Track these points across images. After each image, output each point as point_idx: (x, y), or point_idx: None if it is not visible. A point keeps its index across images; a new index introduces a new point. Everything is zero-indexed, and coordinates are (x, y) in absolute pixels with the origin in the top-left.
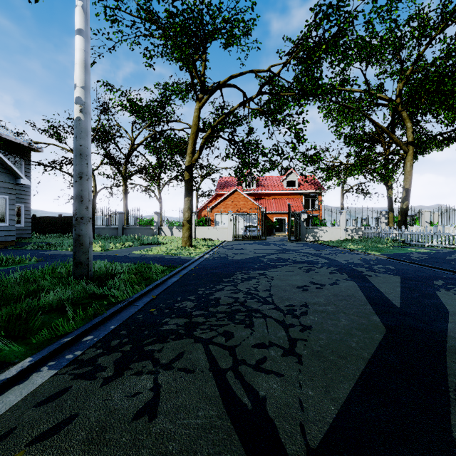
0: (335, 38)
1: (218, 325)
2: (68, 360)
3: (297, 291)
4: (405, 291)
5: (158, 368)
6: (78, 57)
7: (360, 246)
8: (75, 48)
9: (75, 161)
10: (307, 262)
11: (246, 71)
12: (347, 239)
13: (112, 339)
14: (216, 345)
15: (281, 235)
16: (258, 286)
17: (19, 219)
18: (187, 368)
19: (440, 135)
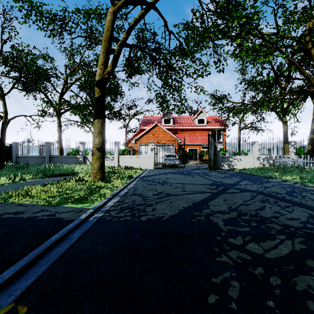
0: None
1: None
2: None
3: None
4: None
5: None
6: None
7: (293, 176)
8: None
9: None
10: None
11: None
12: (261, 167)
13: None
14: None
15: (194, 163)
16: None
17: None
18: None
19: None
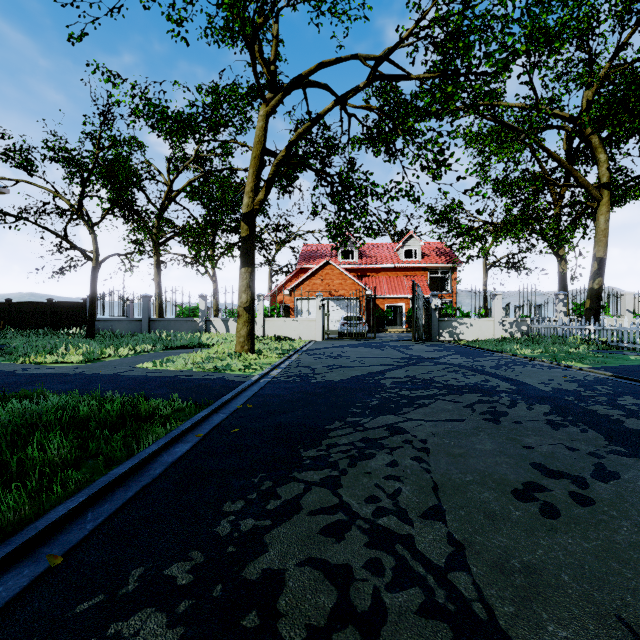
0: None
1: None
2: None
3: (531, 521)
4: None
5: None
6: None
7: (537, 350)
8: None
9: None
10: (474, 389)
11: (347, 56)
12: (504, 337)
13: None
14: None
15: (397, 331)
16: (401, 485)
17: None
18: None
19: None
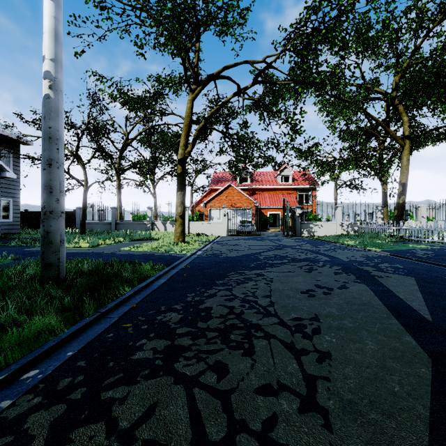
0: (336, 22)
1: (208, 351)
2: None
3: (302, 298)
4: (428, 297)
5: (113, 439)
6: (47, 24)
7: (358, 241)
8: (44, 14)
9: (43, 145)
10: (307, 260)
11: (241, 62)
12: (343, 234)
13: (62, 376)
14: (203, 388)
15: (276, 230)
16: (257, 290)
17: (7, 214)
18: (158, 439)
19: (436, 130)
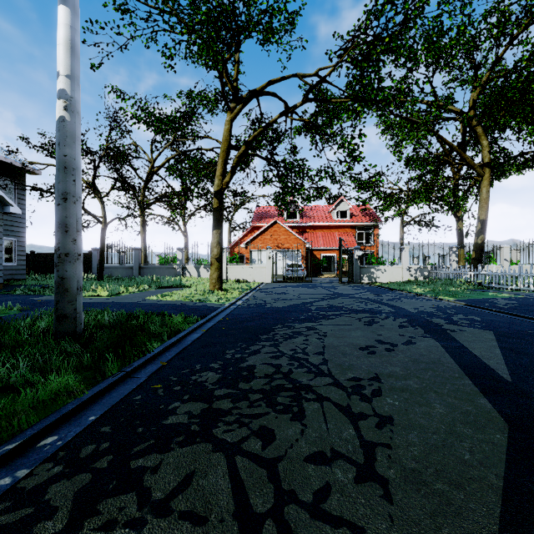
0: (401, 29)
1: (251, 415)
2: (0, 489)
3: (361, 355)
4: (508, 354)
5: (146, 511)
6: (62, 35)
7: (428, 289)
8: (58, 23)
9: (57, 177)
10: (367, 311)
11: (289, 75)
12: (410, 280)
13: (84, 443)
14: (247, 456)
15: (330, 276)
16: (307, 346)
17: (11, 257)
18: (196, 511)
19: (522, 156)
